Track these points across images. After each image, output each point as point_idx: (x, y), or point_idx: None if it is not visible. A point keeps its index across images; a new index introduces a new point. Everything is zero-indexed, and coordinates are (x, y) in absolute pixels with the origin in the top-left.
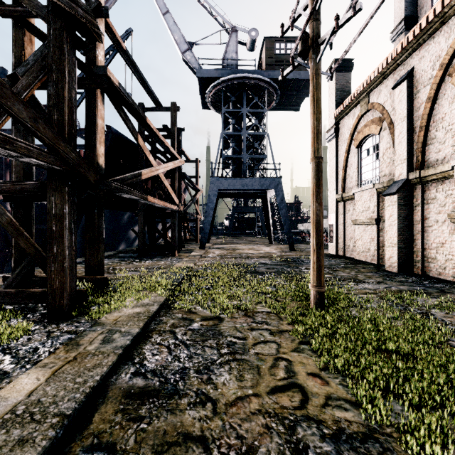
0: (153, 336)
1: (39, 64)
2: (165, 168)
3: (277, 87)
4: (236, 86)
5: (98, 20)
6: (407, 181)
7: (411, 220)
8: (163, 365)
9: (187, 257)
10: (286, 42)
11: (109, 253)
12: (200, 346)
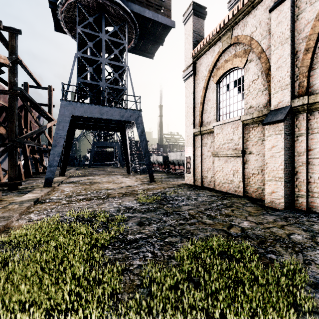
0: None
1: None
2: None
3: (137, 24)
4: (94, 7)
5: None
6: (292, 108)
7: (293, 152)
8: None
9: (2, 209)
10: None
11: None
12: None
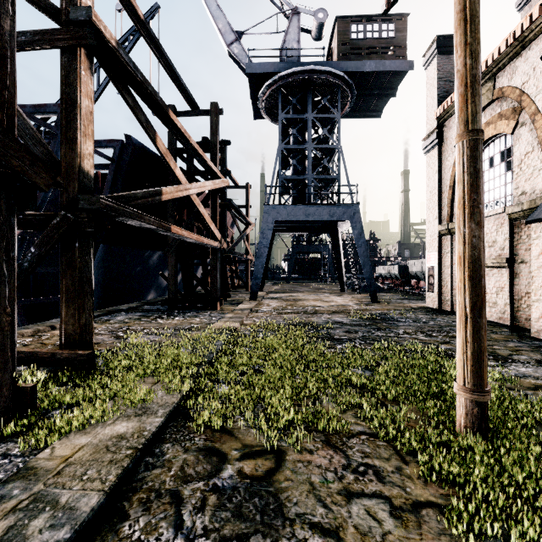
0: (131, 513)
1: None
2: (200, 187)
3: (353, 84)
4: (298, 84)
5: None
6: None
7: None
8: None
9: (231, 312)
10: (366, 22)
11: (131, 305)
12: None
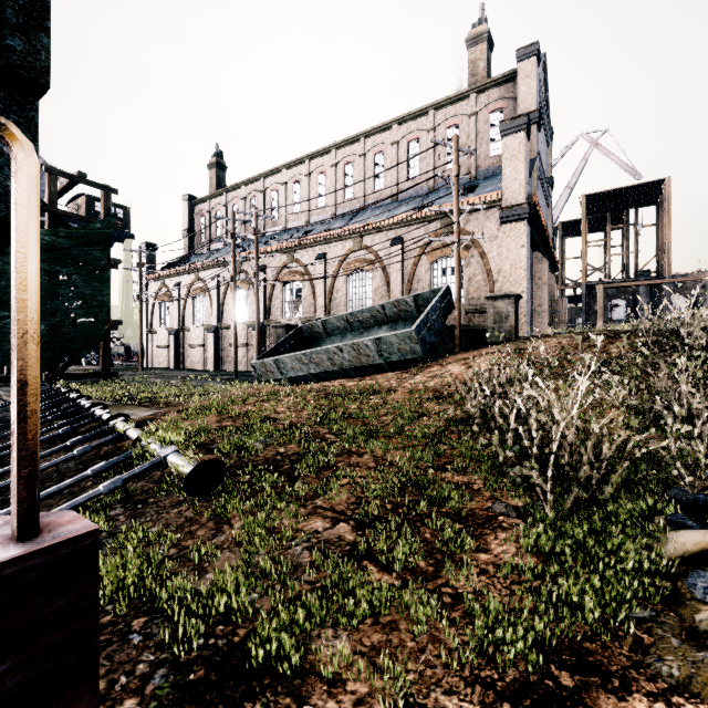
0: None
1: None
2: None
3: None
4: None
5: None
6: (179, 330)
7: (180, 346)
8: None
9: None
10: None
11: None
12: None
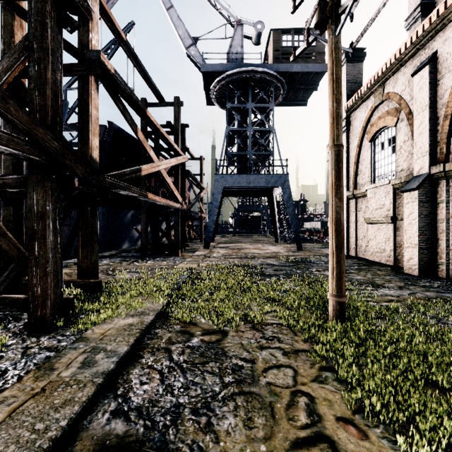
0: (145, 356)
1: (21, 44)
2: (167, 164)
3: (284, 81)
4: (241, 80)
5: (92, 1)
6: (430, 176)
7: (434, 218)
8: (152, 400)
9: (190, 257)
10: (294, 34)
11: (112, 252)
12: (199, 371)
